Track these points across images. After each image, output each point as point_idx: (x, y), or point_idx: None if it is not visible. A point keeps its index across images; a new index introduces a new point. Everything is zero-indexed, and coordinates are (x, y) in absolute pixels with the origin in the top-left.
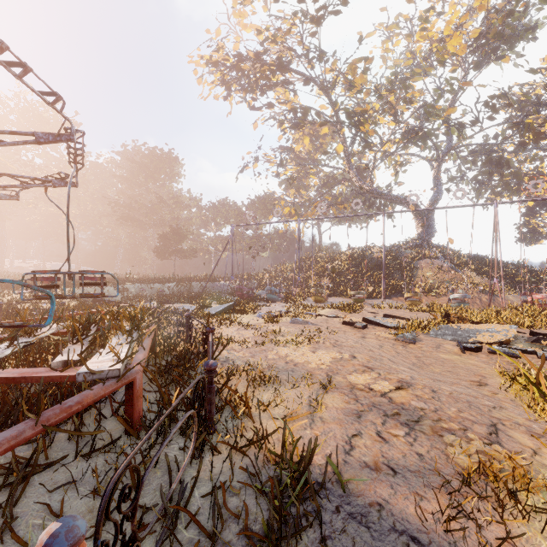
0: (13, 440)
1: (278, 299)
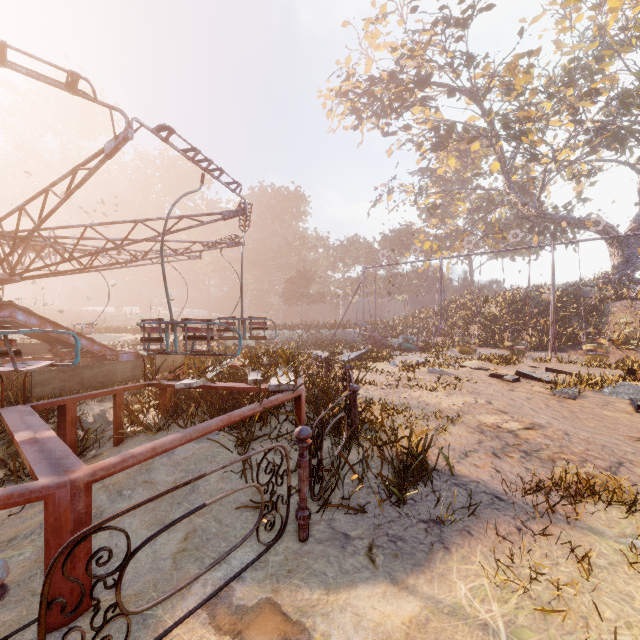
0: (253, 410)
1: (415, 349)
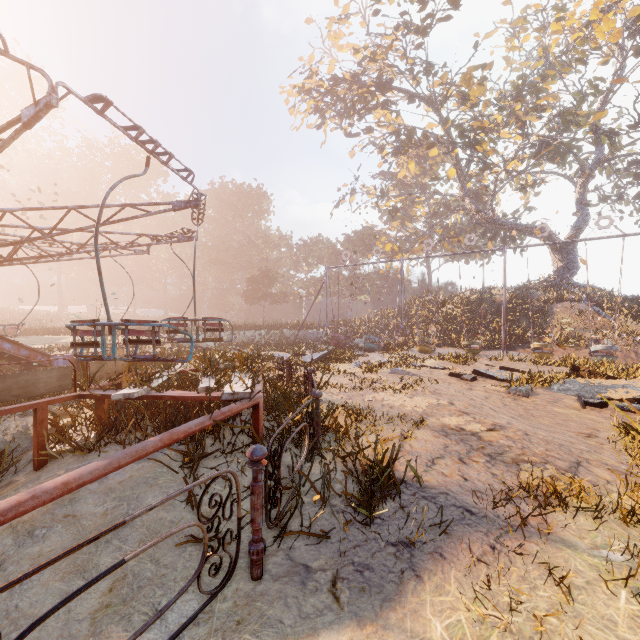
0: (201, 425)
1: (377, 349)
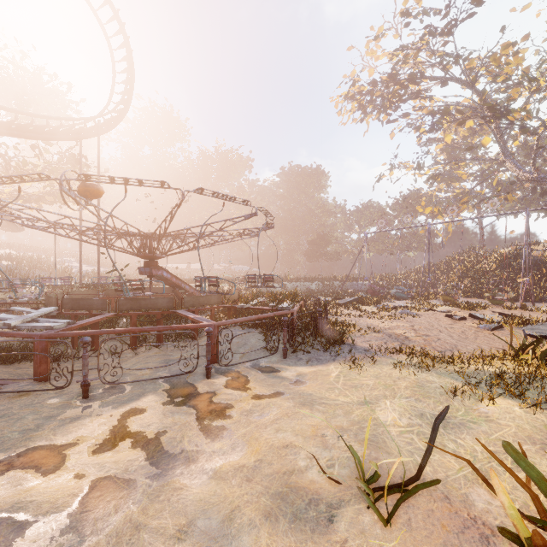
0: (269, 315)
1: (406, 297)
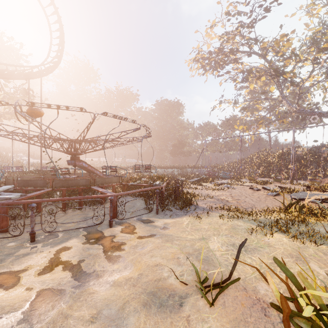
0: (148, 189)
1: (228, 178)
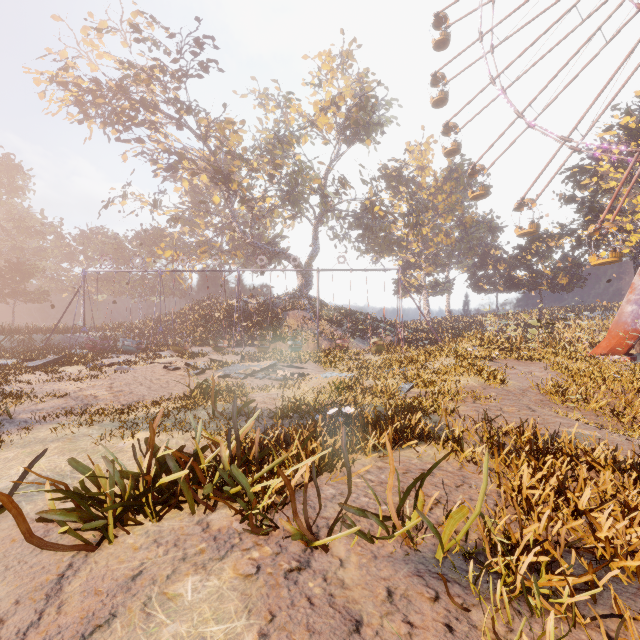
0: None
1: (136, 351)
